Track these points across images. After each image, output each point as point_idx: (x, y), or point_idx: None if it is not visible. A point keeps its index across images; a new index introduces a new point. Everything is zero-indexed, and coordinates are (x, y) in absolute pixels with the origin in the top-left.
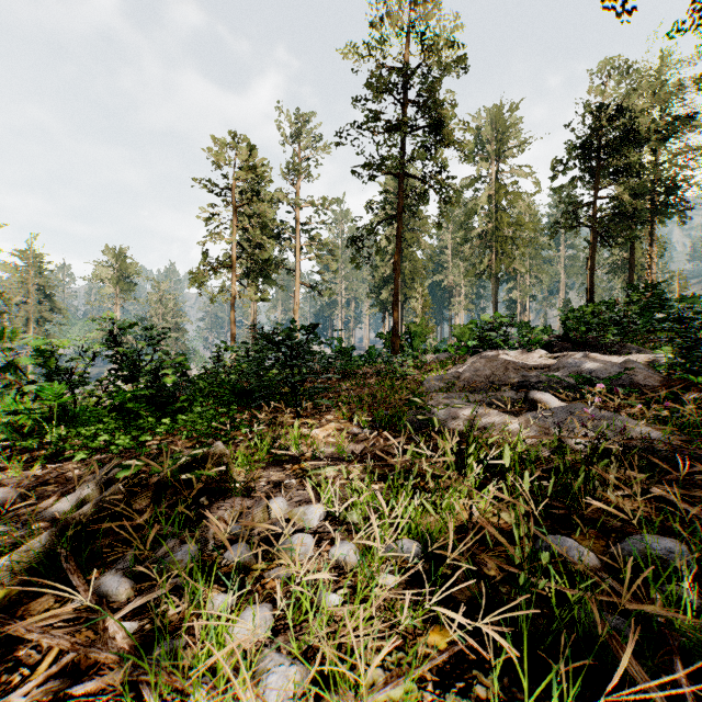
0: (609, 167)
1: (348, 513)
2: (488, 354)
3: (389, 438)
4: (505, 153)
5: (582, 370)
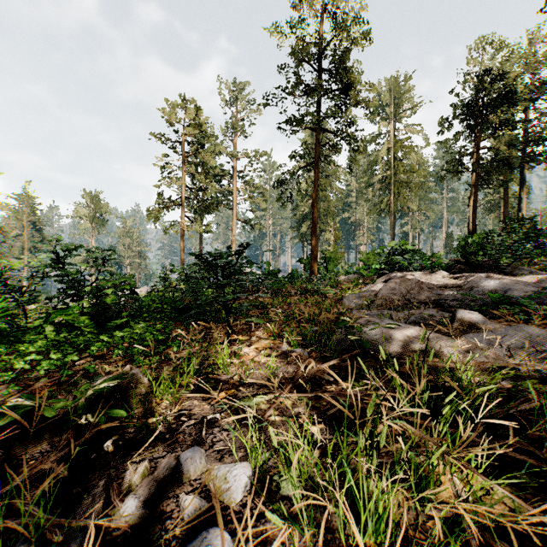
0: (488, 122)
1: (282, 479)
2: (396, 275)
3: (334, 375)
4: (400, 114)
5: (497, 289)
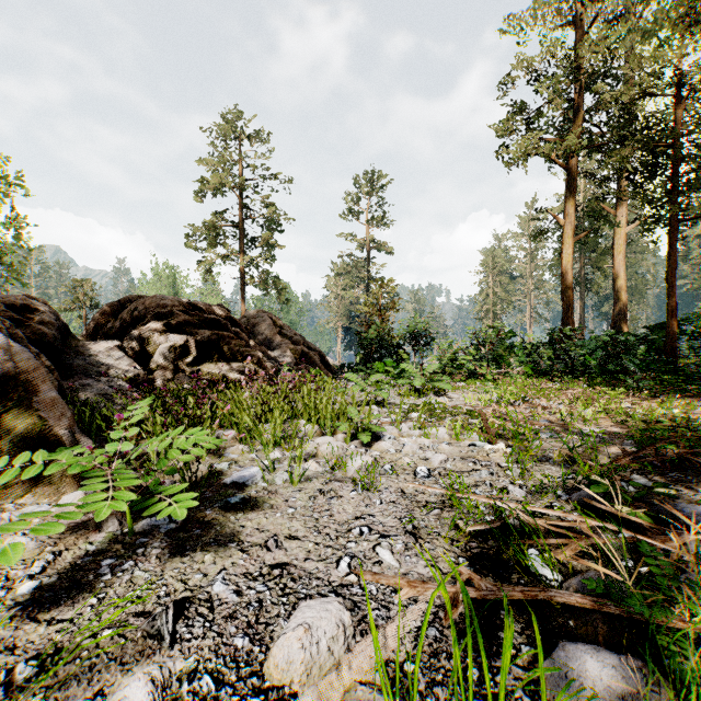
0: None
1: None
2: None
3: None
4: None
5: None
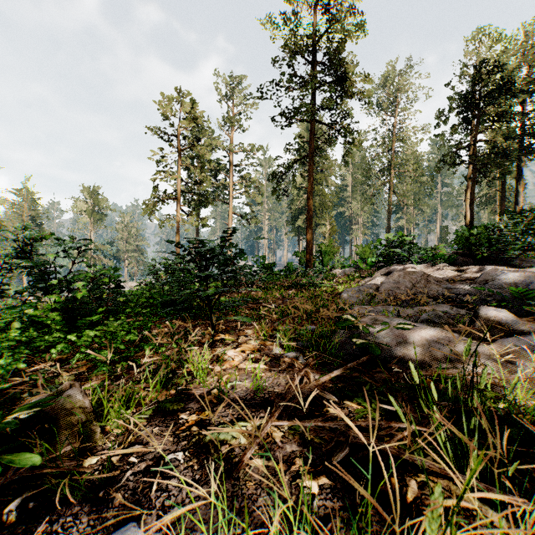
0: (485, 115)
1: None
2: (396, 268)
3: (346, 419)
4: (396, 108)
5: (516, 282)
